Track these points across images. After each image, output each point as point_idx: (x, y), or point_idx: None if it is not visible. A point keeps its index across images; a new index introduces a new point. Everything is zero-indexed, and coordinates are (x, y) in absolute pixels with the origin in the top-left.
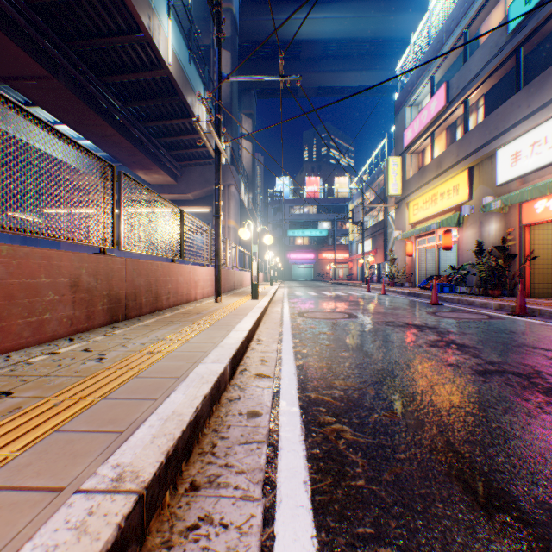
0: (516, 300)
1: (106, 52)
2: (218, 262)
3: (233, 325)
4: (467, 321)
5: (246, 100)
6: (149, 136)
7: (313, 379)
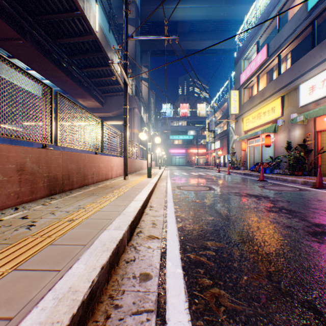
0: (316, 178)
1: (57, 23)
2: (126, 154)
3: (133, 196)
4: (286, 192)
5: (144, 57)
6: (85, 77)
7: (191, 240)
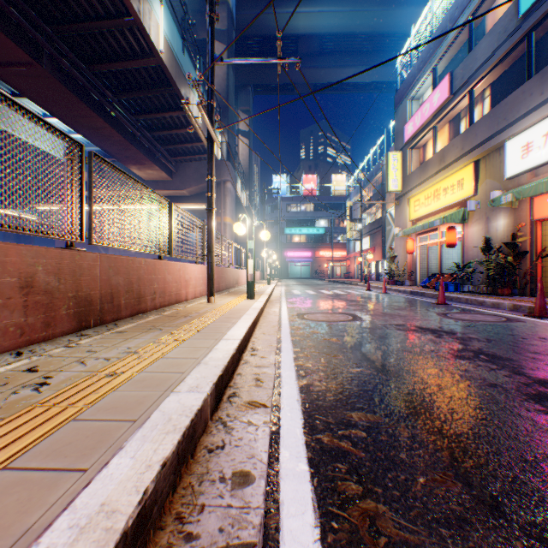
0: (535, 300)
1: (94, 38)
2: (211, 259)
3: (223, 332)
4: (484, 324)
5: (242, 96)
6: (142, 130)
7: (323, 410)
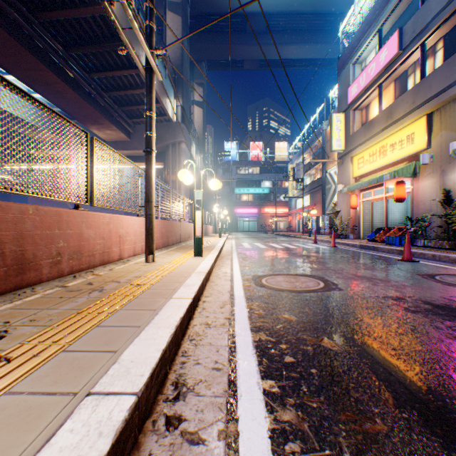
0: None
1: None
2: (149, 210)
3: (117, 349)
4: None
5: (197, 70)
6: (98, 89)
7: None
